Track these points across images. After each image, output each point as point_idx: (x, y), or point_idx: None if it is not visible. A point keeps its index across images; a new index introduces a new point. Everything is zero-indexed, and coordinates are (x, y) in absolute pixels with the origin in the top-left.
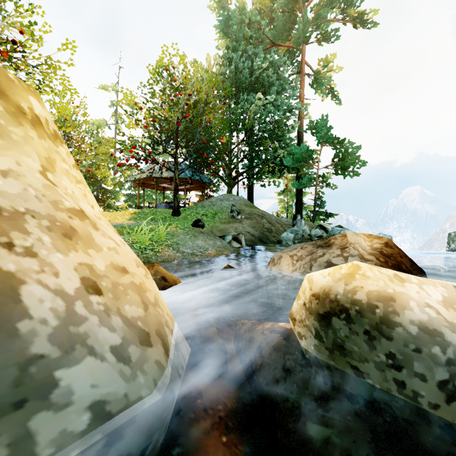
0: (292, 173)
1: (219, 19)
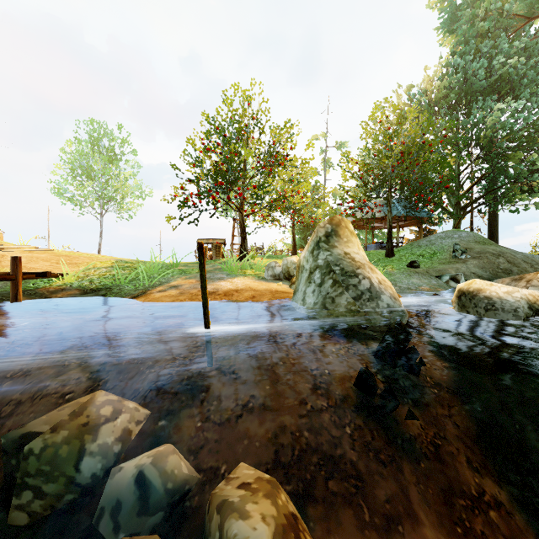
0: None
1: (442, 16)
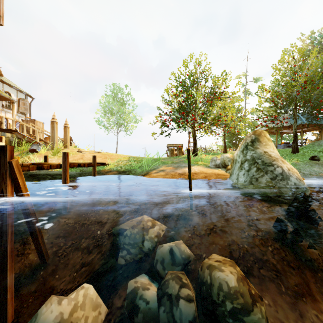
0: None
1: None
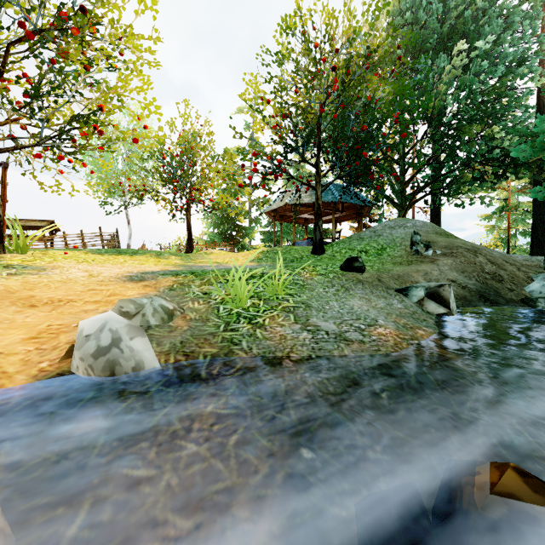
0: (520, 178)
1: None
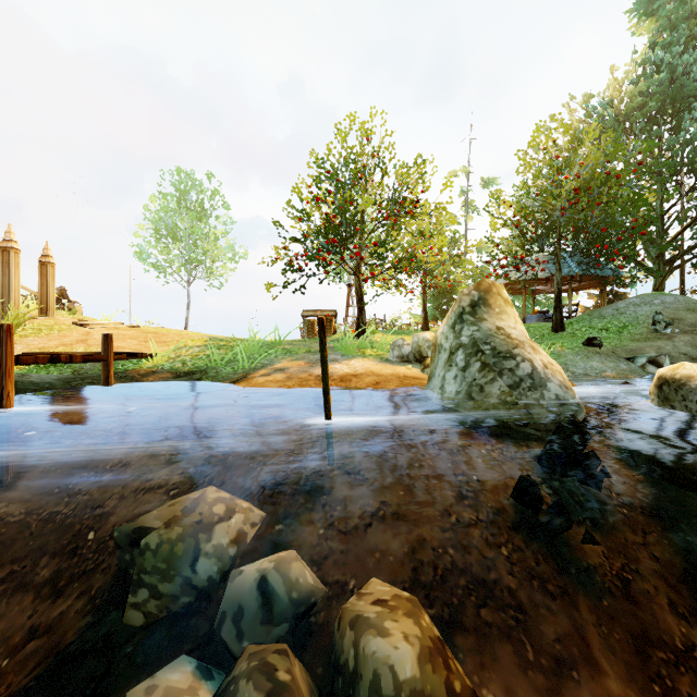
0: None
1: None
